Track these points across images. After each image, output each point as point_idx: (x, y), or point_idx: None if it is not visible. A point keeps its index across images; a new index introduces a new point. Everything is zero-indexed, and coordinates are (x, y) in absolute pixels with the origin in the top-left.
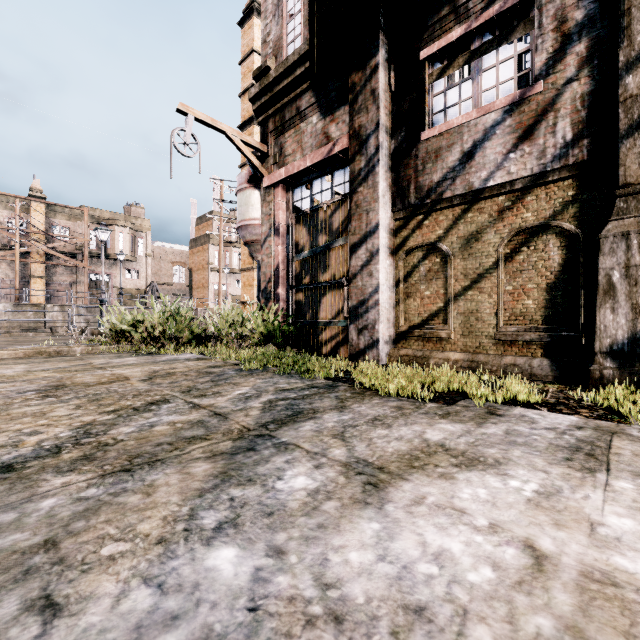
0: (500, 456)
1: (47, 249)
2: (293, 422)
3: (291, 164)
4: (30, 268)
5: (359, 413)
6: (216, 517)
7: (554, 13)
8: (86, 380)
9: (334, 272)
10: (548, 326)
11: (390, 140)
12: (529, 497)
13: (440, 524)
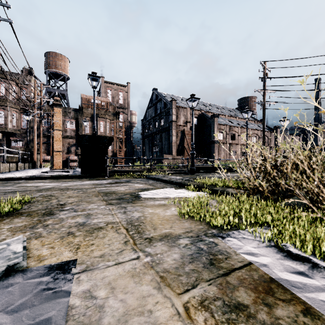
0: None
1: None
2: None
3: None
4: None
5: None
6: None
7: (25, 141)
8: None
9: None
10: None
11: (6, 145)
12: None
13: None
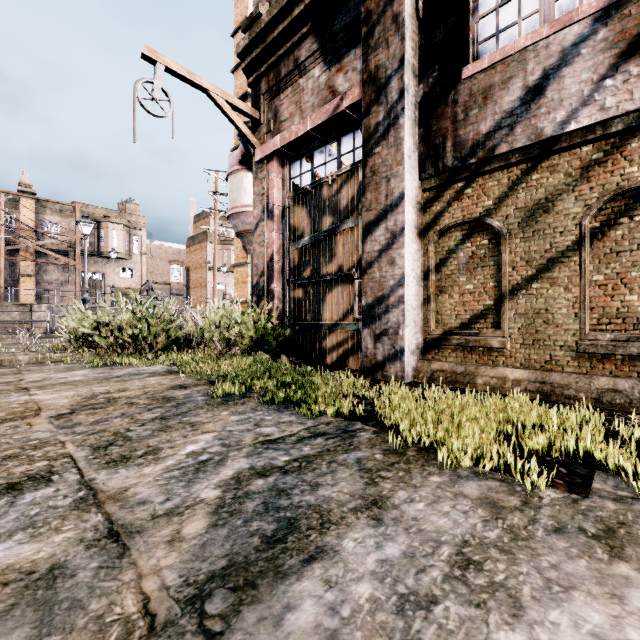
0: None
1: (37, 246)
2: (273, 577)
3: (288, 130)
4: (19, 266)
5: (418, 529)
6: None
7: None
8: None
9: (341, 262)
10: None
11: (417, 84)
12: None
13: None
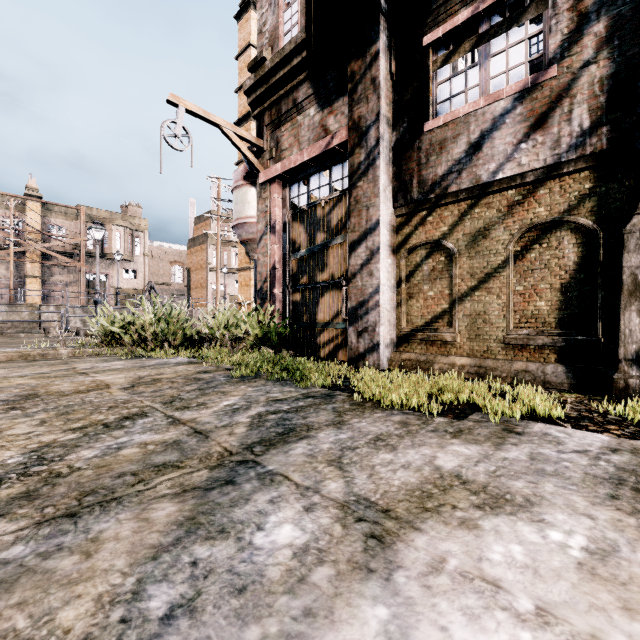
0: (530, 492)
1: (43, 249)
2: (283, 443)
3: (287, 159)
4: (26, 268)
5: (359, 430)
6: (168, 596)
7: None
8: (62, 388)
9: (332, 271)
10: (562, 329)
11: (391, 132)
12: (579, 559)
13: (469, 609)
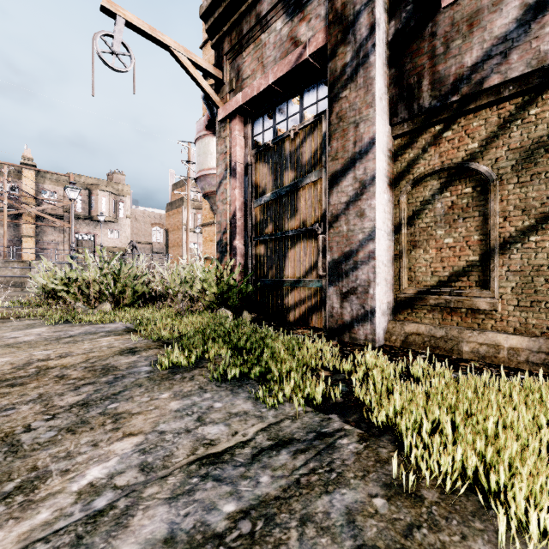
0: None
1: (36, 211)
2: None
3: (249, 86)
4: (22, 228)
5: None
6: None
7: None
8: None
9: (304, 217)
10: None
11: (388, 21)
12: None
13: None
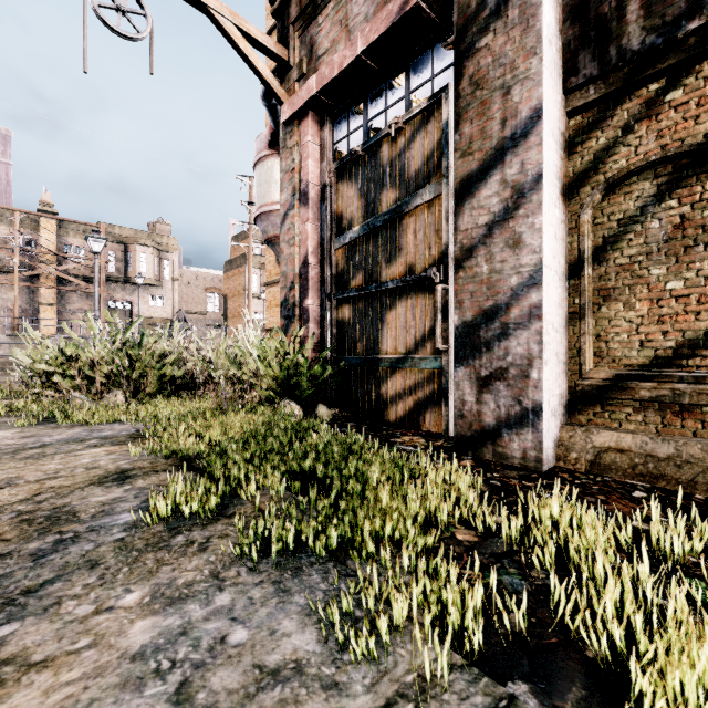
0: None
1: (58, 272)
2: None
3: (328, 62)
4: (39, 294)
5: None
6: None
7: None
8: None
9: (411, 259)
10: None
11: None
12: None
13: None
